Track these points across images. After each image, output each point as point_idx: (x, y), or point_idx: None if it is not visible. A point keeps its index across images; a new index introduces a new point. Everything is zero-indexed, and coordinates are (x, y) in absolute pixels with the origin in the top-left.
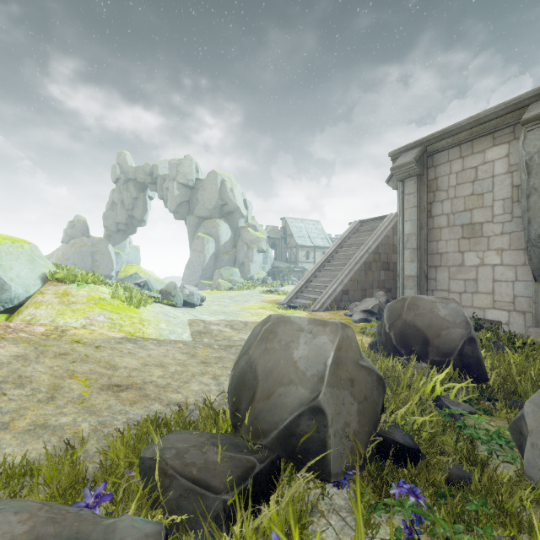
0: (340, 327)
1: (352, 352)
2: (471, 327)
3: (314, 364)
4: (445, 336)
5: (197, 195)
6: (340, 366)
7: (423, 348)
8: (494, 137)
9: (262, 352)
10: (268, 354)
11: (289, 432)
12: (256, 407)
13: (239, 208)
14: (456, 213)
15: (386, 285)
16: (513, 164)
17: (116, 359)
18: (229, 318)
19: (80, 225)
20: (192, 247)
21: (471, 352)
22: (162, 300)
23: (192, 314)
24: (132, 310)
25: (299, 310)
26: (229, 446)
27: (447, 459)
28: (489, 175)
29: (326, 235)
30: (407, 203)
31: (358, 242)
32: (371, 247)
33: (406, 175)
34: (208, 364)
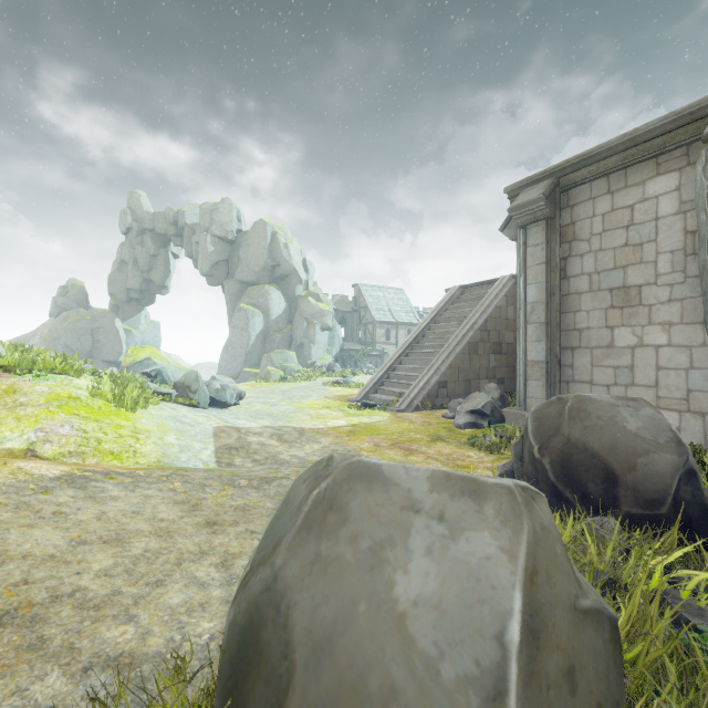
0: (521, 503)
1: (561, 577)
2: (687, 451)
3: (462, 633)
4: (644, 467)
5: (238, 252)
6: (543, 640)
7: (606, 488)
8: (659, 163)
9: (308, 566)
10: (323, 577)
11: None
12: None
13: (296, 271)
14: (602, 273)
15: (498, 374)
16: (686, 200)
17: (12, 536)
18: (278, 423)
19: (76, 292)
20: (232, 323)
21: (690, 495)
22: (176, 398)
23: (222, 418)
24: (122, 416)
25: (379, 410)
26: None
27: None
28: (651, 218)
29: (413, 308)
30: (532, 259)
31: (458, 315)
32: (477, 322)
33: (530, 219)
34: (218, 528)
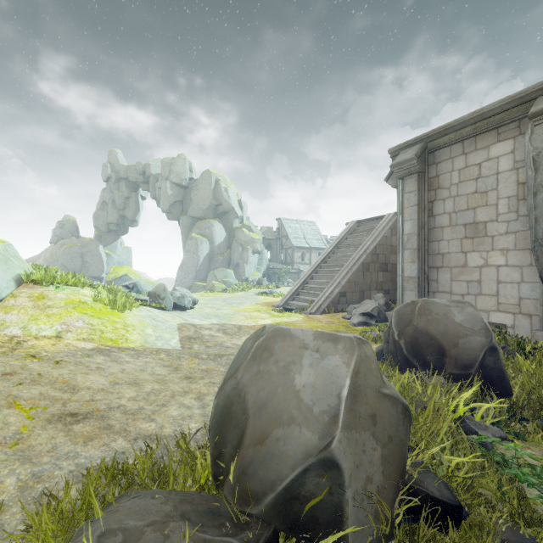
0: (356, 344)
1: (372, 377)
2: (492, 335)
3: (323, 395)
4: (463, 345)
5: (190, 195)
6: (358, 398)
7: (438, 358)
8: (499, 133)
9: (254, 376)
10: (262, 379)
11: (291, 494)
12: (245, 456)
13: (233, 209)
14: (458, 212)
15: (384, 287)
16: (519, 160)
17: (79, 378)
18: (222, 322)
19: (69, 225)
20: (186, 248)
21: (492, 363)
22: (150, 303)
23: (183, 318)
24: (115, 315)
25: (296, 313)
26: (205, 517)
27: (492, 512)
28: (494, 172)
29: (322, 236)
30: (408, 202)
31: (355, 243)
32: (369, 248)
33: (406, 173)
34: (193, 380)
